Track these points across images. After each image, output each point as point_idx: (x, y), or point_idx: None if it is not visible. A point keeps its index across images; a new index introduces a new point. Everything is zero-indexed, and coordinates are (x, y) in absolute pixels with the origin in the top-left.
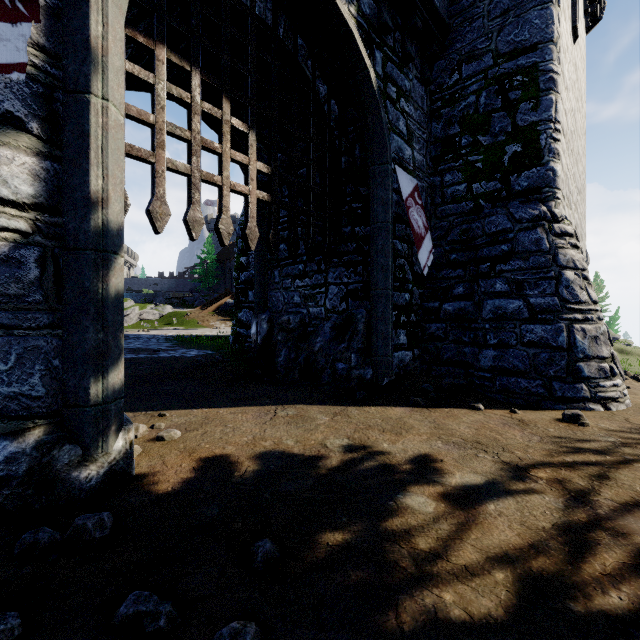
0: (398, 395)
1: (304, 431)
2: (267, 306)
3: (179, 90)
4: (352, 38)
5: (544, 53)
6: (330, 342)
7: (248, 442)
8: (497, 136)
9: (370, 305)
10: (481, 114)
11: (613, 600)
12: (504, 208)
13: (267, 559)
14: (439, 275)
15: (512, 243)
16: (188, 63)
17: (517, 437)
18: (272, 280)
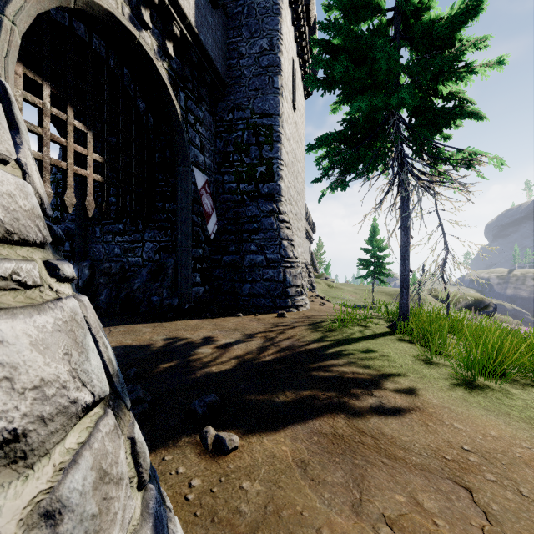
0: (195, 313)
1: (136, 336)
2: (88, 255)
3: (33, 97)
4: (166, 86)
5: (275, 121)
6: (147, 282)
7: None
8: (253, 160)
9: (177, 257)
10: (245, 144)
11: (267, 359)
12: (256, 203)
13: (136, 374)
14: (221, 238)
15: (259, 223)
16: (40, 78)
17: (255, 325)
18: (93, 235)
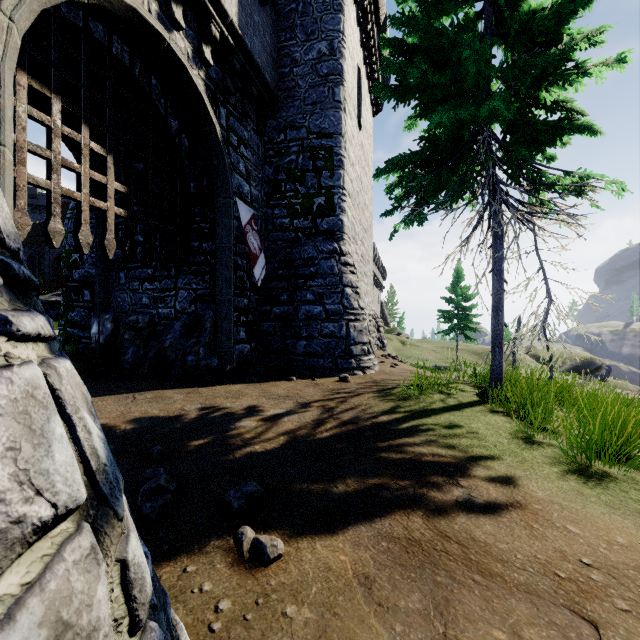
0: (238, 377)
1: (165, 404)
2: (111, 306)
3: (40, 113)
4: (202, 100)
5: (337, 141)
6: (180, 339)
7: (118, 416)
8: (309, 189)
9: (216, 308)
10: (299, 170)
11: (324, 435)
12: (313, 241)
13: (160, 454)
14: (271, 285)
15: (317, 267)
16: (49, 90)
17: (310, 391)
18: (117, 281)
